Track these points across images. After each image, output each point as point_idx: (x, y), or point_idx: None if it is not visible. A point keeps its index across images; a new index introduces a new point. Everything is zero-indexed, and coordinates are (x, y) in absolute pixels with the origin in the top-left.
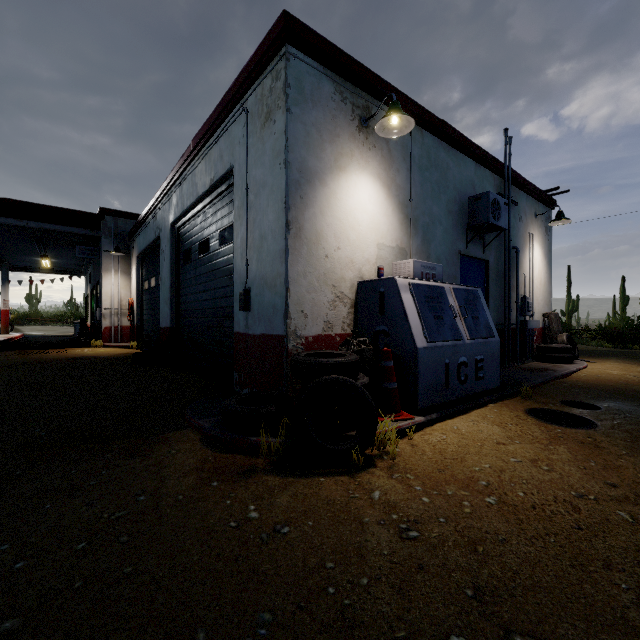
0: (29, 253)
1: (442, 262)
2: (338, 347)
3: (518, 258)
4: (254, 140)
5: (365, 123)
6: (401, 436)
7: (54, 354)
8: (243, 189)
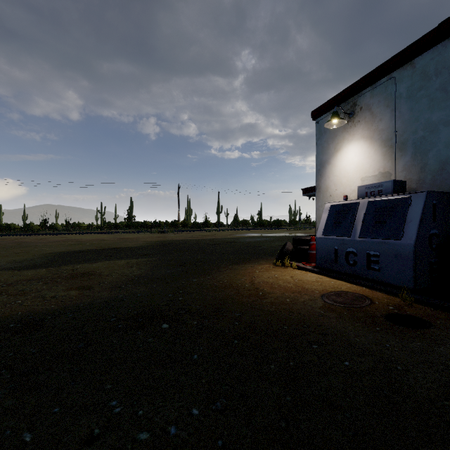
0: None
1: None
2: None
3: None
4: None
5: (351, 115)
6: (299, 269)
7: None
8: None
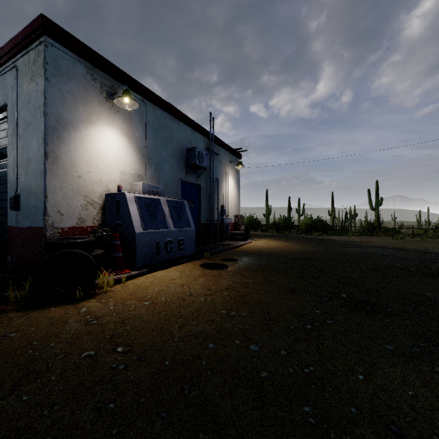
0: None
1: (169, 184)
2: (89, 234)
3: (218, 184)
4: (23, 91)
5: (111, 96)
6: (120, 282)
7: None
8: (14, 123)
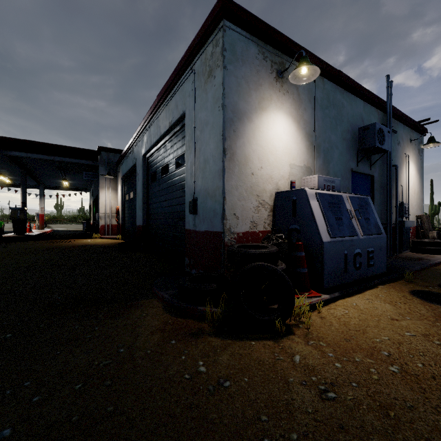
0: (55, 177)
1: (338, 177)
2: (261, 240)
3: (397, 173)
4: (200, 92)
5: (281, 75)
6: (311, 309)
7: (70, 243)
8: (192, 127)
